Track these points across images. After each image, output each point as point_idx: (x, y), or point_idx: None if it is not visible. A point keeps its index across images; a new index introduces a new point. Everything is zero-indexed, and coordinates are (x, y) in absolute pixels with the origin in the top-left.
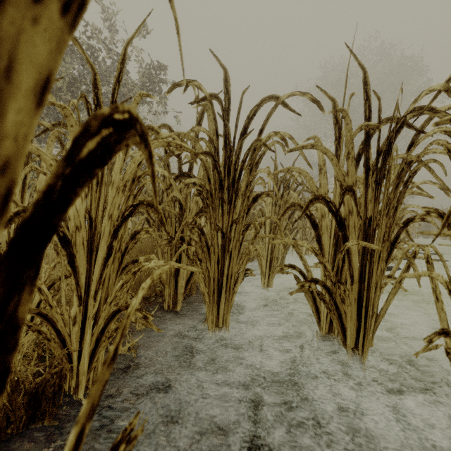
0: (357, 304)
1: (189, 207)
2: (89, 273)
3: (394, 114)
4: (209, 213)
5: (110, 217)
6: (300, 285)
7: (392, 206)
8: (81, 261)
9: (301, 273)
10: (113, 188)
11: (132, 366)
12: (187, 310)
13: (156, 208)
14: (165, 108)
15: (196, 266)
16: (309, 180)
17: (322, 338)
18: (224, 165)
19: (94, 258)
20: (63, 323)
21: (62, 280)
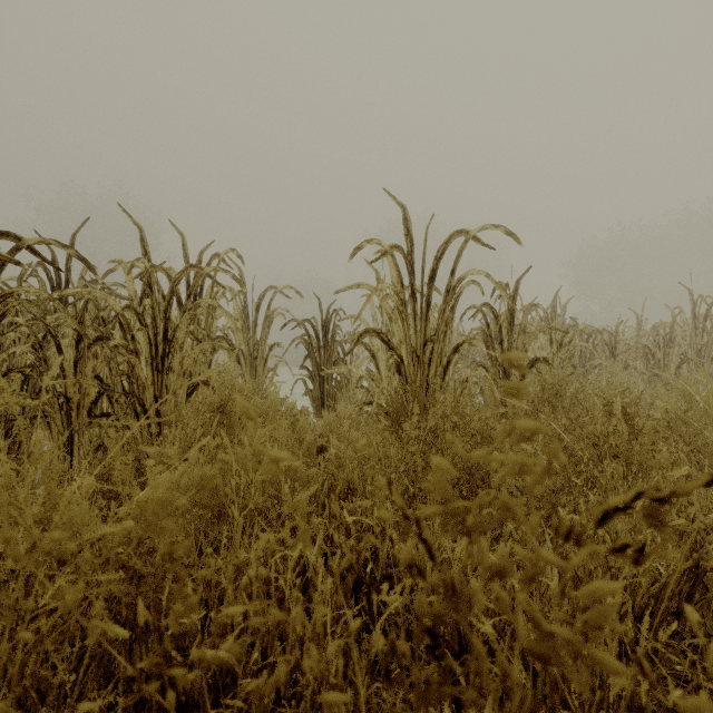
0: None
1: None
2: None
3: None
4: None
5: None
6: None
7: None
8: None
9: None
10: None
11: None
12: None
13: None
14: None
15: None
16: None
17: None
18: None
19: None
20: None
21: None
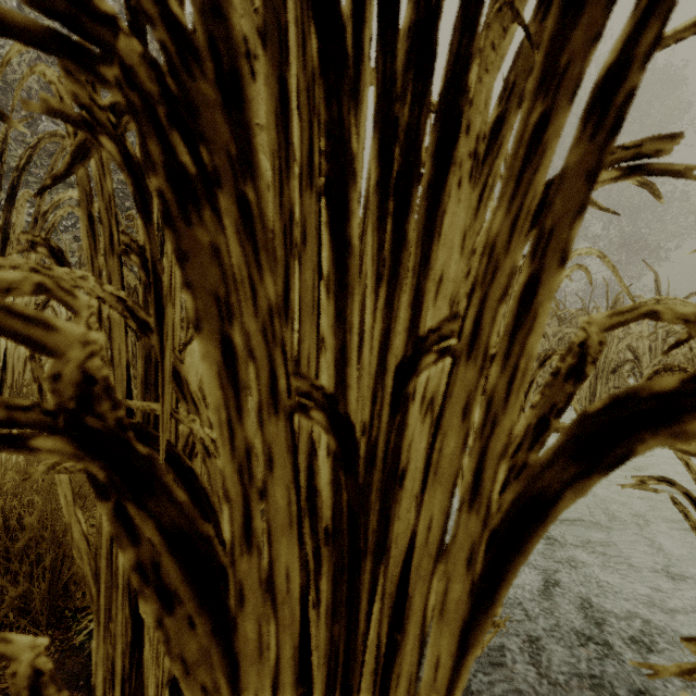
0: None
1: None
2: None
3: None
4: (216, 277)
5: None
6: None
7: None
8: None
9: None
10: None
11: None
12: None
13: None
14: None
15: None
16: None
17: None
18: None
19: None
20: None
21: None
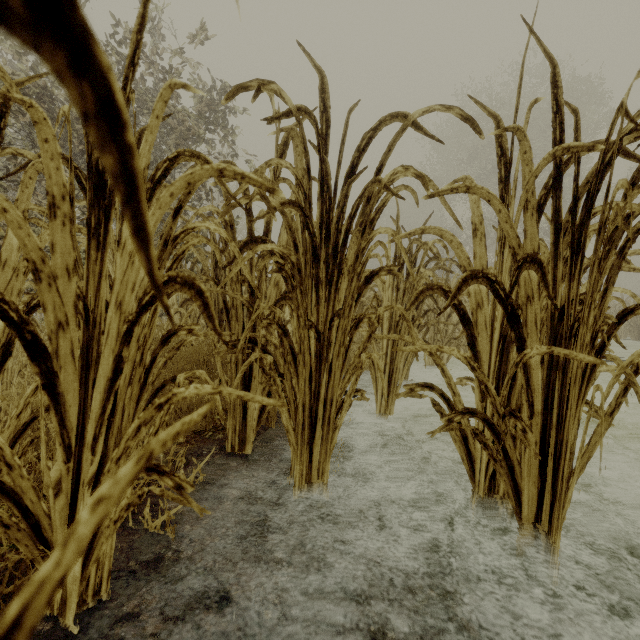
0: (540, 449)
1: (264, 292)
2: (84, 405)
3: (611, 130)
4: (296, 301)
5: (119, 306)
6: (446, 419)
7: (599, 288)
8: (69, 383)
9: (444, 396)
10: (123, 254)
11: (166, 555)
12: (262, 453)
13: (198, 290)
14: (233, 150)
15: (274, 385)
16: (455, 248)
17: (478, 502)
18: (320, 224)
19: (91, 378)
20: (34, 495)
21: (41, 414)
